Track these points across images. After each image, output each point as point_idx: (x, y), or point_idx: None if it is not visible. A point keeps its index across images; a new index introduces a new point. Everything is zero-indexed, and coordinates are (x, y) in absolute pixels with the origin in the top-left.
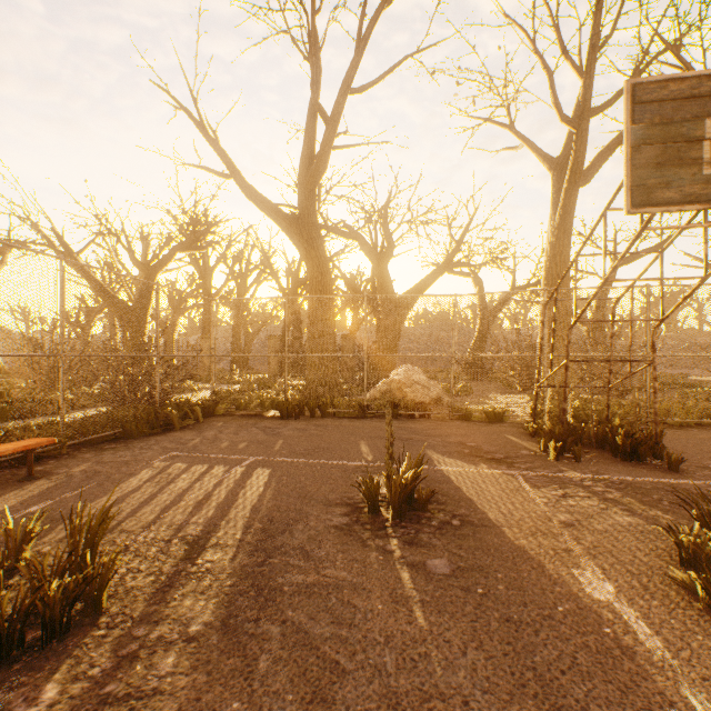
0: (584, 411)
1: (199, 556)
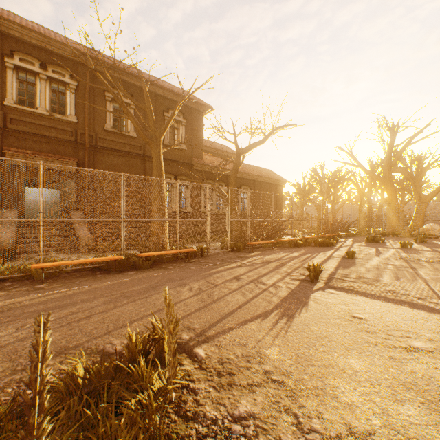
0: None
1: (389, 242)
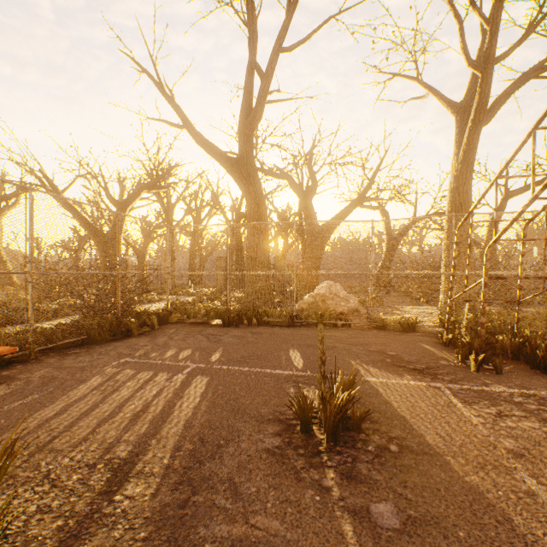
0: (491, 323)
1: (119, 488)
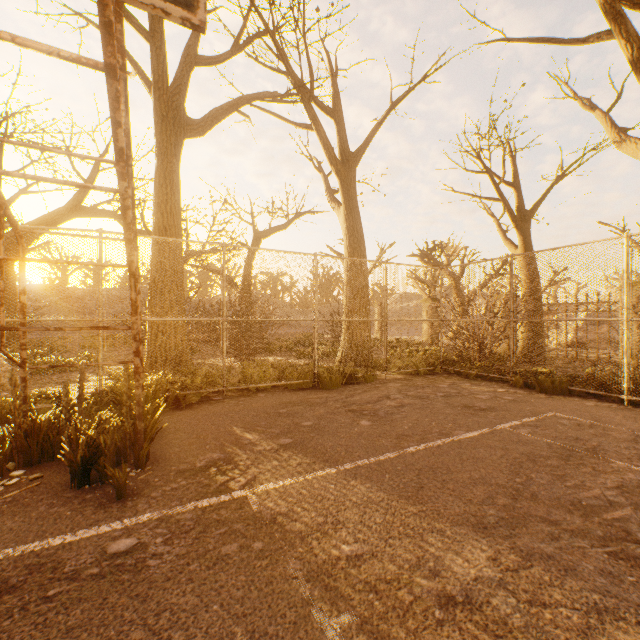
0: None
1: None
